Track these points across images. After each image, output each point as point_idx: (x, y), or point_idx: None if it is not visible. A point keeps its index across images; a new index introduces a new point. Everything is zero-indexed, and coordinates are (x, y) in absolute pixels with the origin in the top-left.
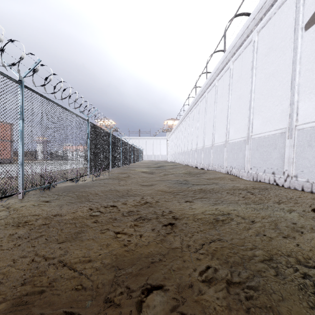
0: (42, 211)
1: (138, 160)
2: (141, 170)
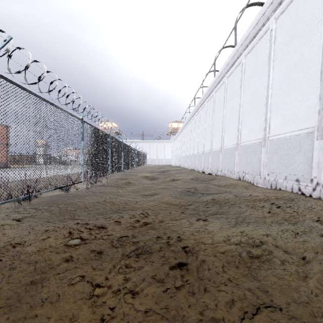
0: (0, 238)
1: (141, 164)
2: (143, 175)
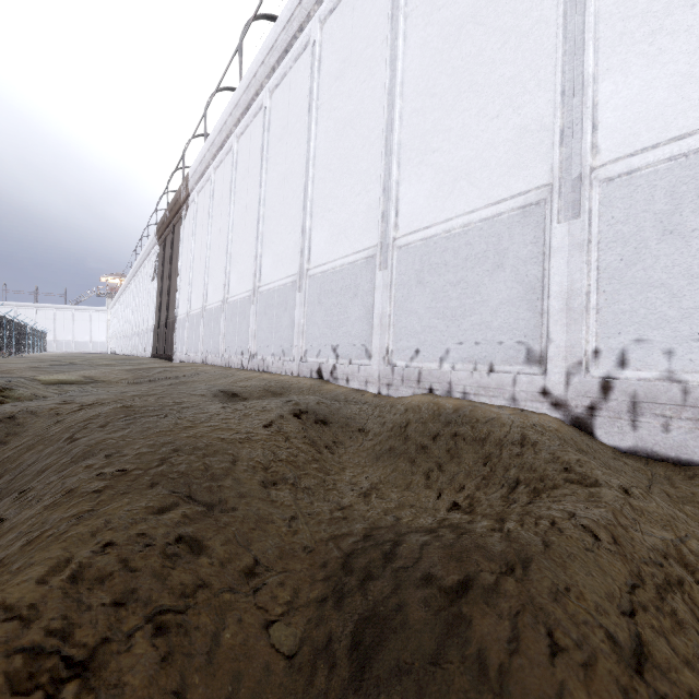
0: (5, 359)
1: (36, 350)
2: None
